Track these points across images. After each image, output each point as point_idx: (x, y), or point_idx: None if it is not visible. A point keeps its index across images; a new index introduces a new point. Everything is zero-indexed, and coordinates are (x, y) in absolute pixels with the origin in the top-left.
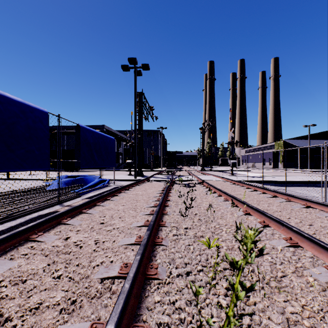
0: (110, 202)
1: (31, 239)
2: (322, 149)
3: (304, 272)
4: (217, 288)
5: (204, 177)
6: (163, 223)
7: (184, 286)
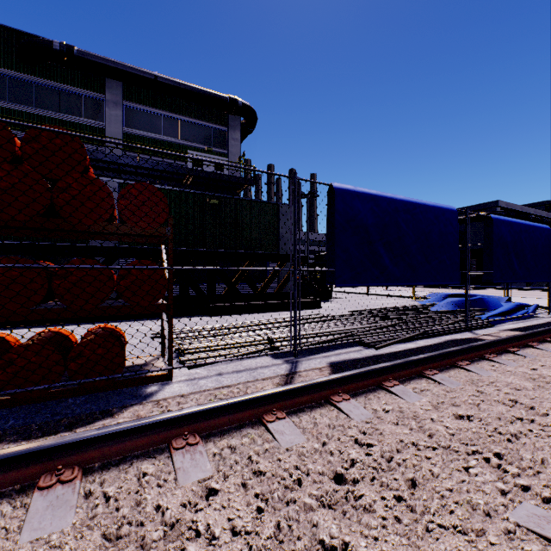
0: None
1: (485, 358)
2: None
3: None
4: None
5: None
6: None
7: None
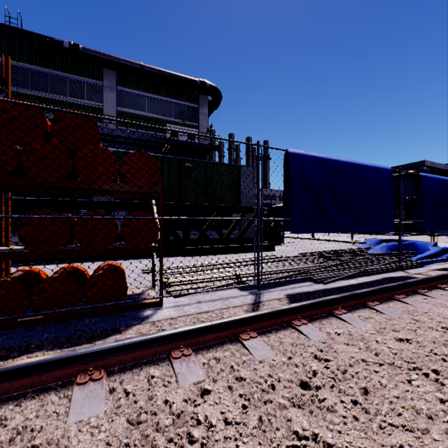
0: None
1: (418, 292)
2: None
3: None
4: None
5: None
6: None
7: None
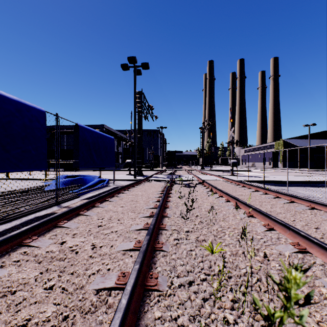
0: (109, 203)
1: (24, 244)
2: (325, 149)
3: (316, 282)
4: (222, 300)
5: (204, 176)
6: (164, 226)
7: (187, 299)
